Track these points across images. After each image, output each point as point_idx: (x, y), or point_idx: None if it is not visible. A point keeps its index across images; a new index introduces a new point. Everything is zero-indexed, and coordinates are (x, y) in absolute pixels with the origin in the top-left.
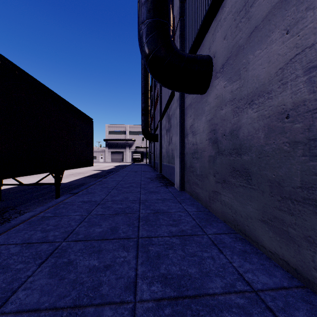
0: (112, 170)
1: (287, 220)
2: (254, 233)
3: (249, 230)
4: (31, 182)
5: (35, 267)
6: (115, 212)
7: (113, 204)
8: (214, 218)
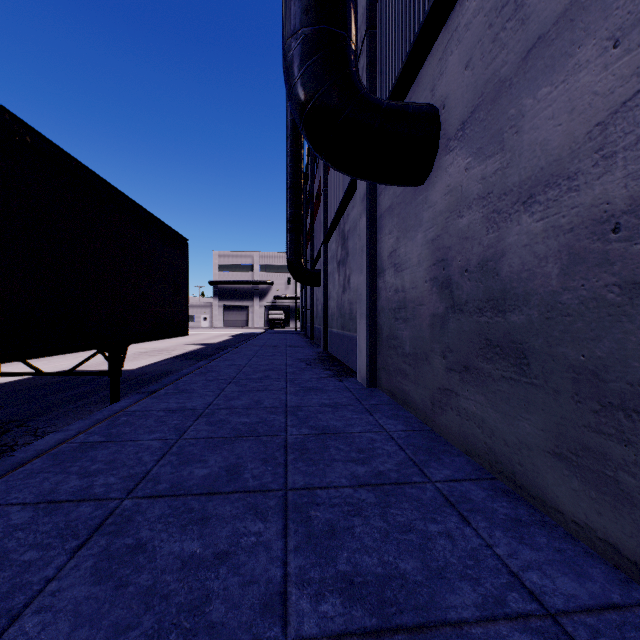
0: (227, 343)
1: (614, 455)
2: (537, 479)
3: (524, 473)
4: (61, 369)
5: (63, 558)
6: (235, 432)
7: (231, 416)
8: (445, 446)
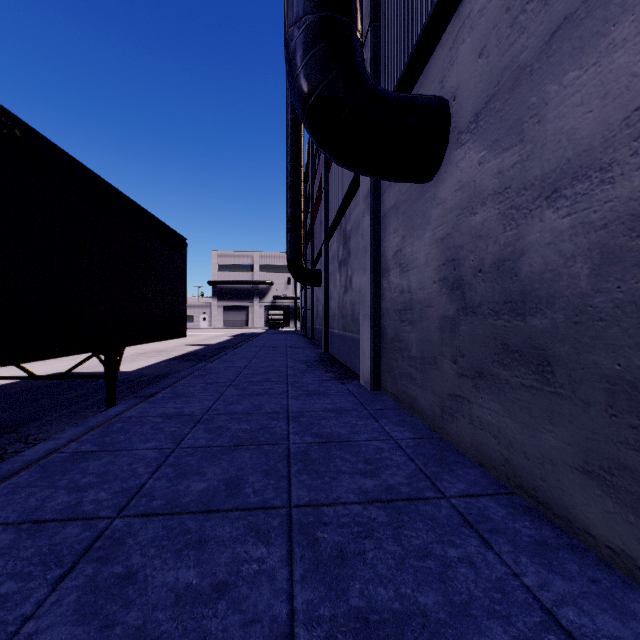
0: (226, 344)
1: None
2: (562, 497)
3: (547, 489)
4: (57, 371)
5: (44, 591)
6: (235, 440)
7: (230, 422)
8: (456, 456)
